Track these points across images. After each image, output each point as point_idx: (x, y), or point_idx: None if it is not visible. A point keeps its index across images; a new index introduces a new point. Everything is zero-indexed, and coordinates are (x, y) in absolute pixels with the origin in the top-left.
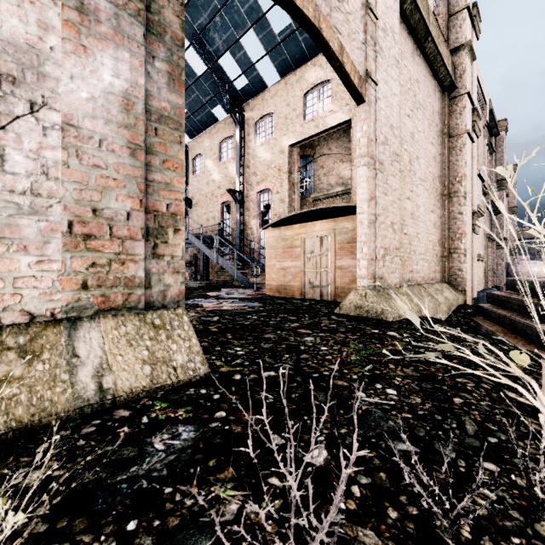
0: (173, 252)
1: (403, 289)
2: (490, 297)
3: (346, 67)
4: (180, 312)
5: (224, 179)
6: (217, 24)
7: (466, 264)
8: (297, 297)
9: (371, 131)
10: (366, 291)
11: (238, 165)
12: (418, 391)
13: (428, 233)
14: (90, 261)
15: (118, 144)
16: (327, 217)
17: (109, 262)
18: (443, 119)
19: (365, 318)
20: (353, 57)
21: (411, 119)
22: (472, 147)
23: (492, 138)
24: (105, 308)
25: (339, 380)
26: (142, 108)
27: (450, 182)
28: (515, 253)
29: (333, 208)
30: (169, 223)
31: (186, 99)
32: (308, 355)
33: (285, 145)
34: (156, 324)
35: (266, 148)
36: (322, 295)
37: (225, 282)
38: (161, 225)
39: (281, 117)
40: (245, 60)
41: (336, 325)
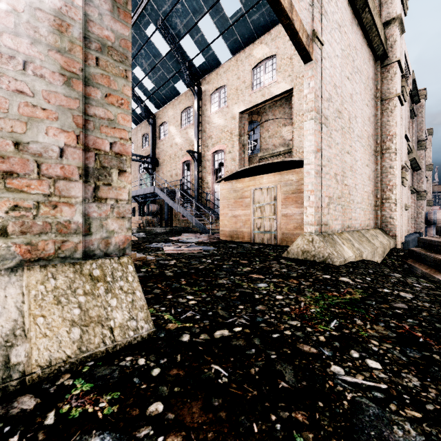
0: (117, 195)
1: (345, 235)
2: (422, 242)
3: (295, 25)
4: (124, 260)
5: (185, 142)
6: (178, 10)
7: (396, 212)
8: (247, 241)
9: (317, 88)
10: (313, 237)
11: (197, 130)
12: (407, 363)
13: (364, 185)
14: (11, 203)
15: (49, 69)
16: (273, 171)
17: (36, 205)
18: (375, 85)
19: (312, 261)
20: (302, 17)
21: (350, 81)
22: (401, 110)
23: (413, 105)
24: (31, 258)
25: (304, 343)
26: (79, 32)
27: (382, 140)
28: (431, 204)
29: (279, 162)
30: (113, 164)
31: (154, 76)
32: (264, 306)
33: (236, 112)
34: (94, 276)
35: (219, 115)
36: (269, 240)
37: (185, 228)
38: (103, 165)
39: (232, 88)
40: (202, 41)
41: (287, 270)
